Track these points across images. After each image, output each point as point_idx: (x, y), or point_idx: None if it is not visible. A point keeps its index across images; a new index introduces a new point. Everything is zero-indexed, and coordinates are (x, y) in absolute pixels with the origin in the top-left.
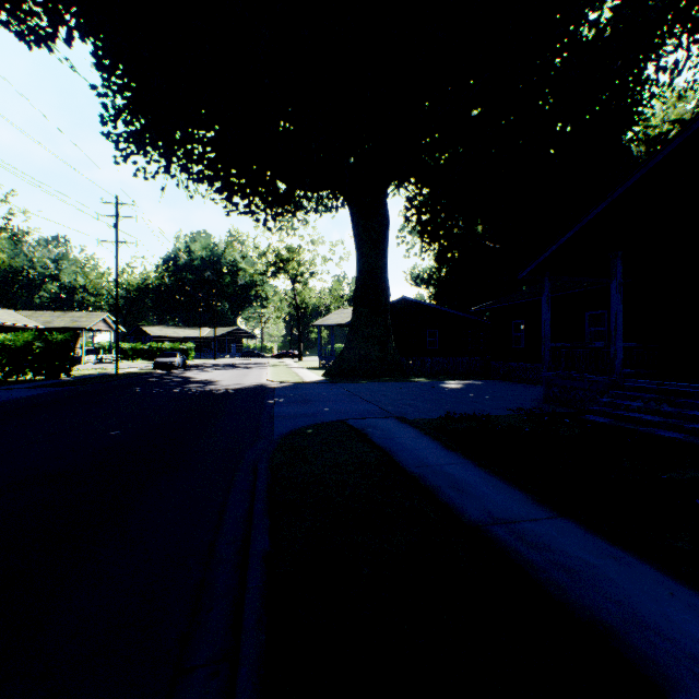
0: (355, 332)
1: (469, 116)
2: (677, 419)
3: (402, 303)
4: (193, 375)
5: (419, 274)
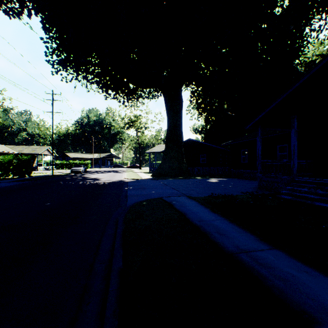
0: (166, 155)
1: (221, 52)
2: (326, 197)
3: (189, 141)
4: (89, 175)
5: (197, 128)
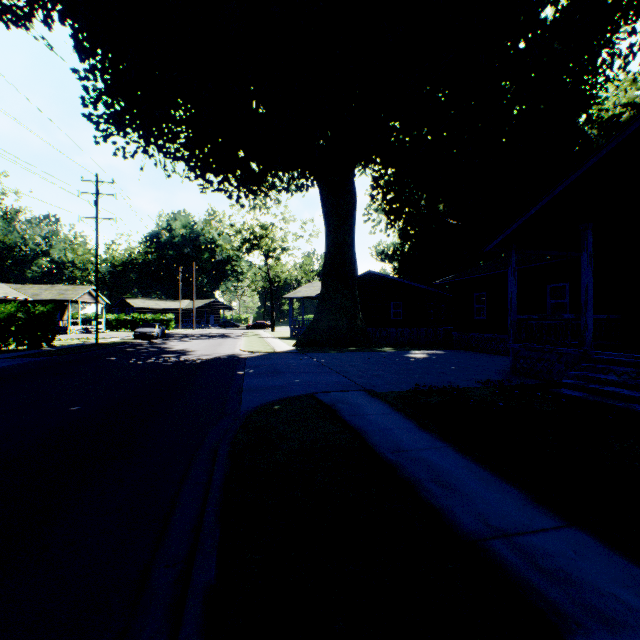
0: (324, 304)
1: (432, 98)
2: None
3: (368, 276)
4: (170, 344)
5: (384, 250)
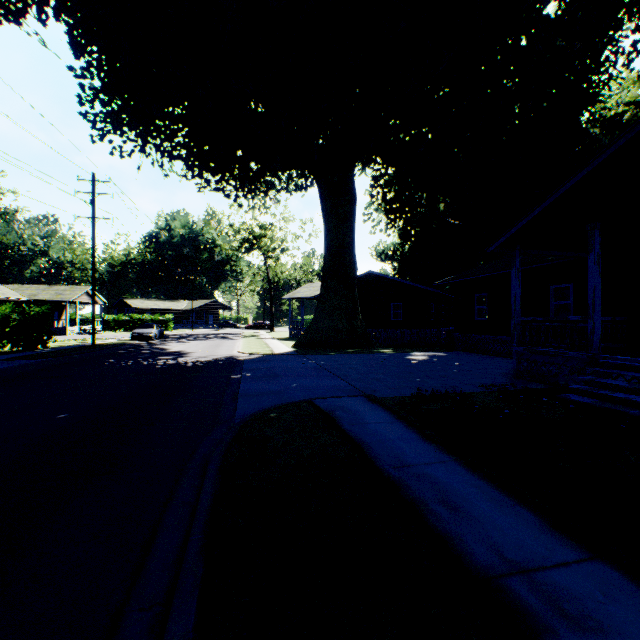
0: (323, 305)
1: (433, 96)
2: None
3: (368, 277)
4: (168, 346)
5: (384, 250)
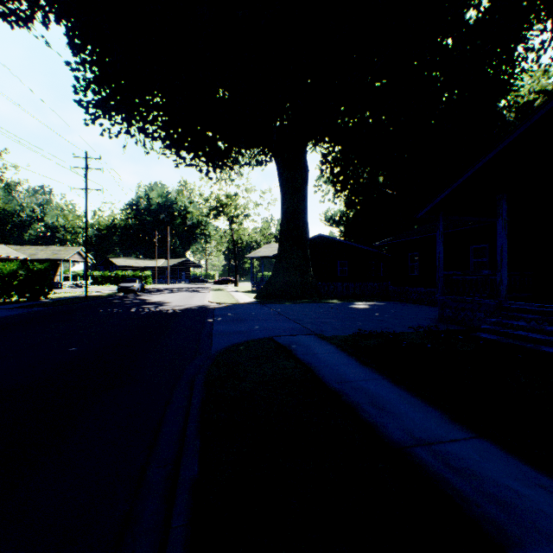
0: (280, 262)
1: (373, 86)
2: None
3: (318, 239)
4: (149, 297)
5: (332, 216)
